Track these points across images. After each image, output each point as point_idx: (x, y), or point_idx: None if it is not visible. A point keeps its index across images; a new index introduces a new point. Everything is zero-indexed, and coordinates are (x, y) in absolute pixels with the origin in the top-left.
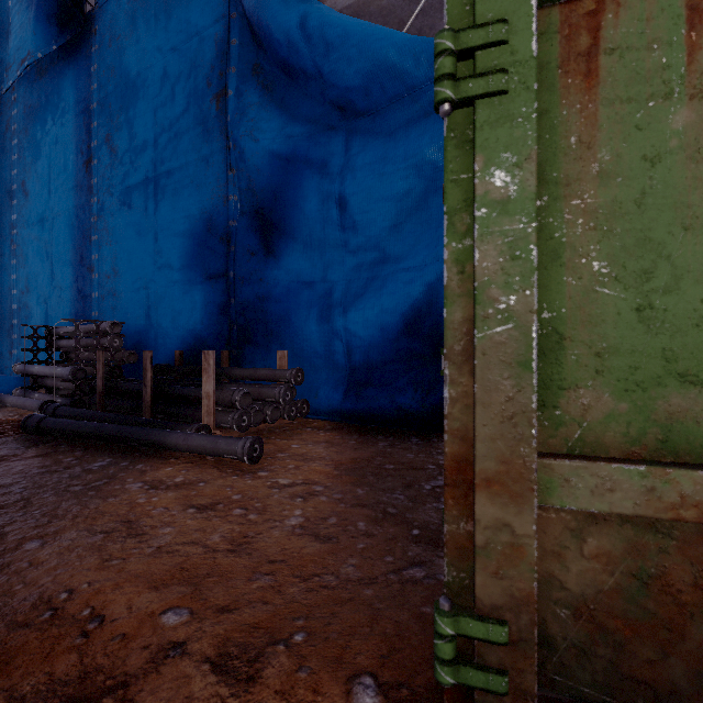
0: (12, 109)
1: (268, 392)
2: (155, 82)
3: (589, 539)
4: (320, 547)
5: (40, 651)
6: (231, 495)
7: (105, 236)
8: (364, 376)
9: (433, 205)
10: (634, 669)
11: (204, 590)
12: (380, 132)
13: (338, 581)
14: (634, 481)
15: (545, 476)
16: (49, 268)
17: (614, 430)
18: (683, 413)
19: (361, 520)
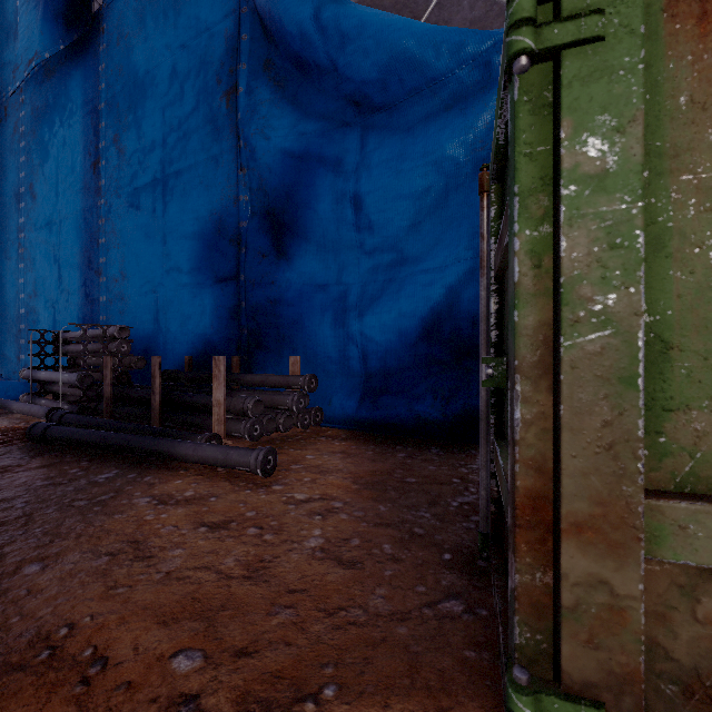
0: (20, 111)
1: (281, 400)
2: (163, 81)
3: (704, 599)
4: (343, 574)
5: (34, 702)
6: (244, 512)
7: (113, 239)
8: (380, 382)
9: (453, 204)
10: None
11: (219, 627)
12: (397, 127)
13: (367, 616)
14: None
15: (652, 521)
16: (57, 272)
17: None
18: None
19: (387, 541)
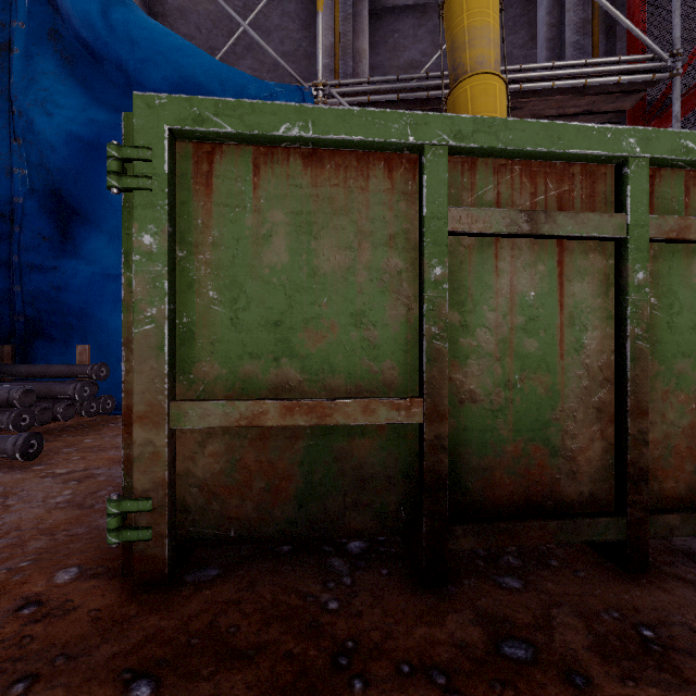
0: None
1: (61, 389)
2: None
3: (208, 446)
4: (80, 513)
5: None
6: None
7: None
8: None
9: None
10: (230, 512)
11: None
12: None
13: (86, 530)
14: (220, 409)
15: (176, 411)
16: None
17: (220, 384)
18: (252, 373)
19: None
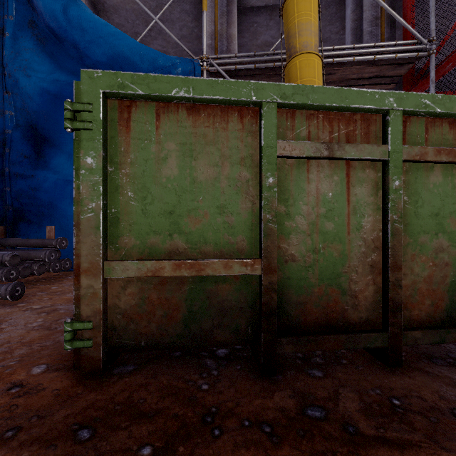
0: None
1: (36, 254)
2: None
3: (127, 289)
4: (48, 332)
5: None
6: None
7: None
8: None
9: None
10: (141, 330)
11: None
12: None
13: (52, 343)
14: (135, 266)
15: (107, 267)
16: None
17: (135, 250)
18: (155, 243)
19: None
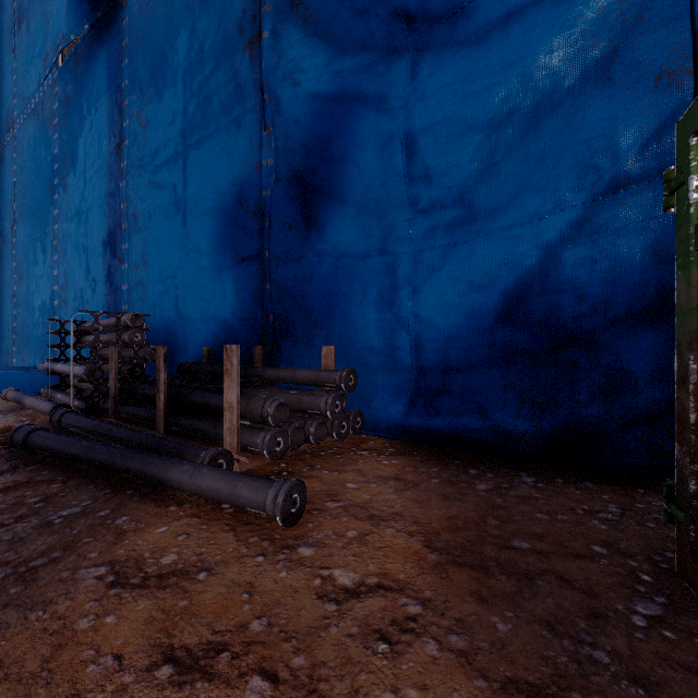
0: (54, 103)
1: (311, 401)
2: (183, 44)
3: None
4: None
5: None
6: (247, 619)
7: (135, 223)
8: (439, 380)
9: (549, 131)
10: None
11: None
12: (464, 40)
13: None
14: None
15: None
16: (85, 261)
17: None
18: None
19: None
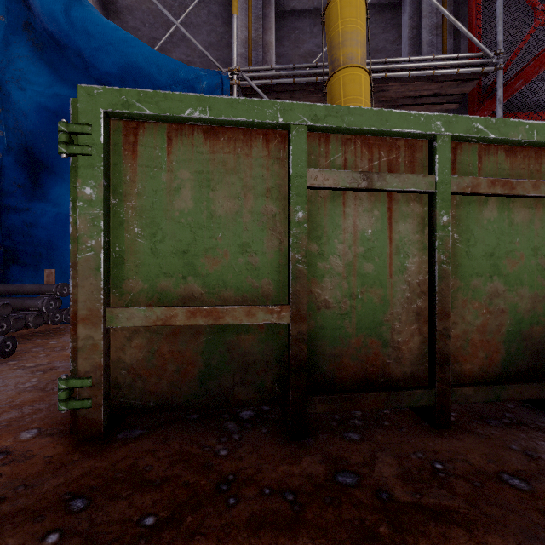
0: None
1: (32, 303)
2: None
3: (134, 340)
4: (43, 394)
5: None
6: None
7: None
8: None
9: None
10: (150, 388)
11: None
12: None
13: (47, 406)
14: (142, 313)
15: (110, 315)
16: None
17: (143, 295)
18: (166, 287)
19: None
